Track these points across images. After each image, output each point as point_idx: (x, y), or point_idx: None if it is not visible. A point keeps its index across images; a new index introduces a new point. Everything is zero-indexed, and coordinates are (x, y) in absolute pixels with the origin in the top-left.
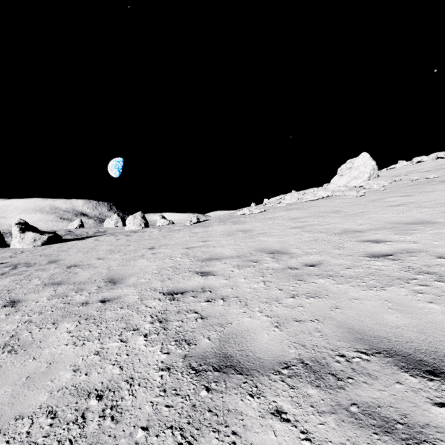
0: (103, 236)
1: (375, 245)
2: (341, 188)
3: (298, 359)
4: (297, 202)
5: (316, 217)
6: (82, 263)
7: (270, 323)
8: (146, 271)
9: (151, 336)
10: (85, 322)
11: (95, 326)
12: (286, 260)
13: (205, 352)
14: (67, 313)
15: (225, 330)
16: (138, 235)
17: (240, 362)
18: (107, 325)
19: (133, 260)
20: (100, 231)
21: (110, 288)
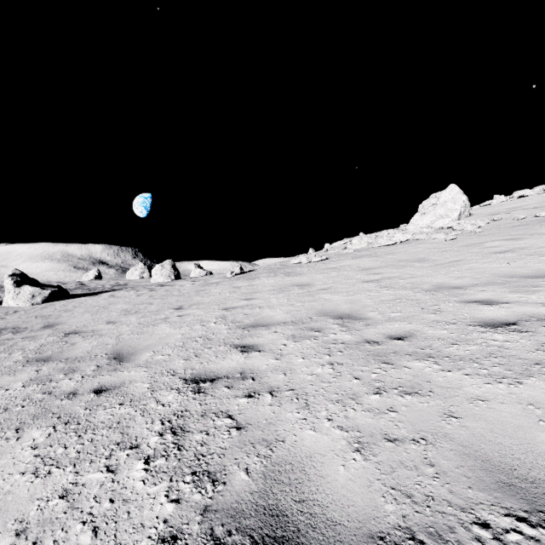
0: (121, 291)
1: (486, 308)
2: (424, 230)
3: (404, 530)
4: (367, 248)
5: (395, 267)
6: (85, 329)
7: (346, 443)
8: (166, 342)
9: (155, 461)
10: (62, 430)
11: (76, 437)
12: (361, 329)
13: (239, 501)
14: (41, 412)
15: (274, 455)
16: (165, 289)
17: (300, 530)
18: (93, 435)
19: (152, 325)
20: (119, 284)
21: (112, 369)
